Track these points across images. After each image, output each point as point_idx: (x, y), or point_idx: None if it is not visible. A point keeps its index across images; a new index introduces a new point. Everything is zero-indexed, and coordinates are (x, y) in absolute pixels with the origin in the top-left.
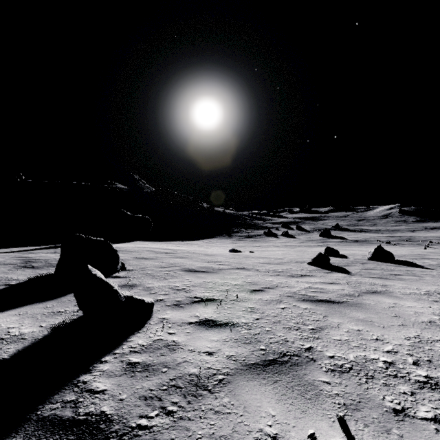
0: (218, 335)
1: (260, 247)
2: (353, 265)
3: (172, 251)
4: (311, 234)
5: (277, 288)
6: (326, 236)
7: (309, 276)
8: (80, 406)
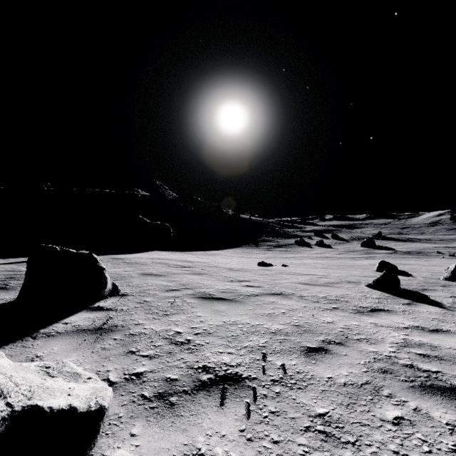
0: None
1: (293, 258)
2: (432, 288)
3: (189, 264)
4: (350, 243)
5: (350, 344)
6: (370, 246)
7: (385, 311)
8: None
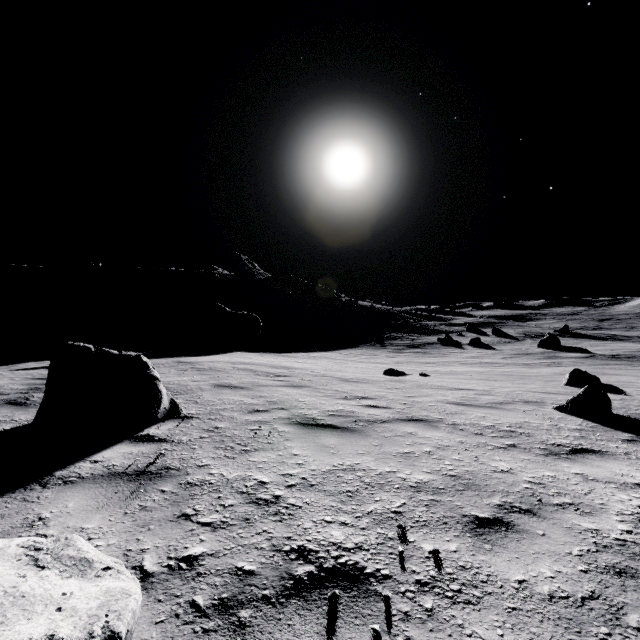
0: None
1: (436, 364)
2: None
3: (285, 371)
4: (522, 342)
5: (547, 513)
6: (552, 346)
7: (596, 452)
8: None
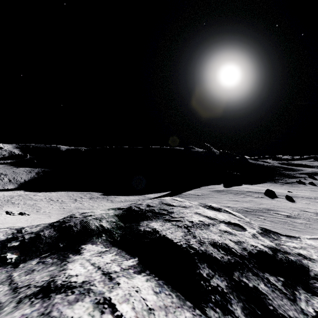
0: (303, 201)
1: (297, 190)
2: None
3: None
4: None
5: (308, 200)
6: None
7: (316, 199)
8: (297, 202)
